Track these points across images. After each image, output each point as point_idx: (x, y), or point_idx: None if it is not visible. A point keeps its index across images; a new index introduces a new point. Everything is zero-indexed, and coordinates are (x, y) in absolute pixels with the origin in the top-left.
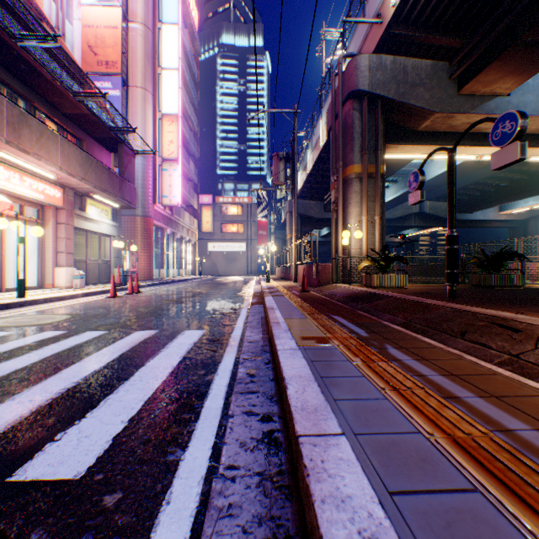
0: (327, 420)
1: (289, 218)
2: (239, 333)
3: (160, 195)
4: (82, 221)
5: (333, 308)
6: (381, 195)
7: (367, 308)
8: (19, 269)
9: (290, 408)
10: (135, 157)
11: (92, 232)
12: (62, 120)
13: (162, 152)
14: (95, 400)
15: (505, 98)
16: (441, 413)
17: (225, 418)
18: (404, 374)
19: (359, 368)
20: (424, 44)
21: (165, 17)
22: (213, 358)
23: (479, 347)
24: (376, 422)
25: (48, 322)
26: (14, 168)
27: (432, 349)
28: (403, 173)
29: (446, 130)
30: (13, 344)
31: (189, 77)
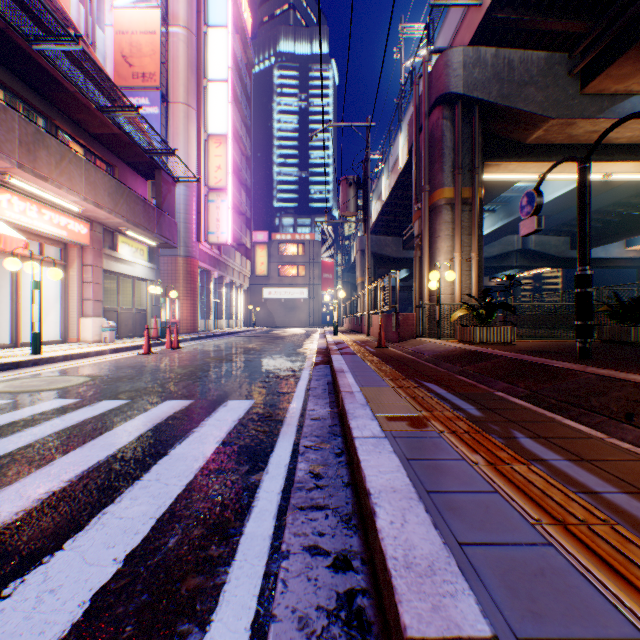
0: (456, 598)
1: (360, 258)
2: (299, 406)
3: (206, 232)
4: (112, 263)
5: (422, 371)
6: (479, 226)
7: (470, 372)
8: (34, 320)
9: (384, 560)
10: (175, 186)
11: (124, 276)
12: (89, 141)
13: (209, 179)
14: (85, 515)
15: None
16: None
17: (275, 558)
18: (563, 490)
19: (484, 475)
20: (537, 30)
21: (212, 18)
22: (262, 444)
23: None
24: (550, 607)
25: (60, 387)
26: (31, 199)
27: (588, 441)
28: (503, 201)
29: (564, 142)
30: (6, 417)
31: (241, 91)
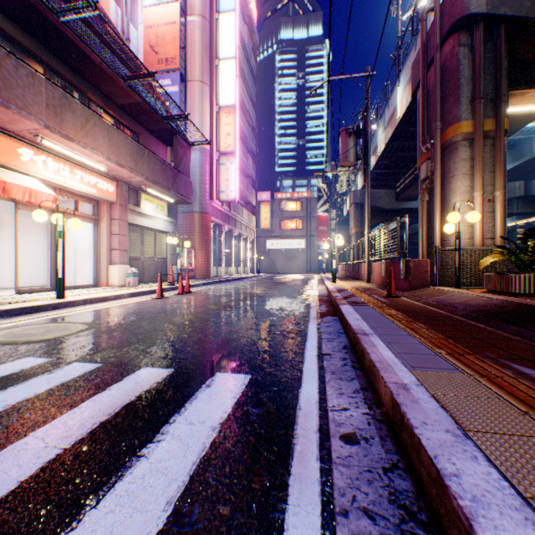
0: None
1: (353, 210)
2: (314, 394)
3: (217, 191)
4: (135, 217)
5: (483, 338)
6: None
7: None
8: (58, 267)
9: None
10: (190, 150)
11: (147, 229)
12: (117, 112)
13: (219, 145)
14: None
15: None
16: None
17: None
18: None
19: None
20: None
21: (222, 6)
22: (252, 534)
23: None
24: None
25: (49, 338)
26: (64, 160)
27: None
28: (508, 145)
29: None
30: None
31: (247, 71)
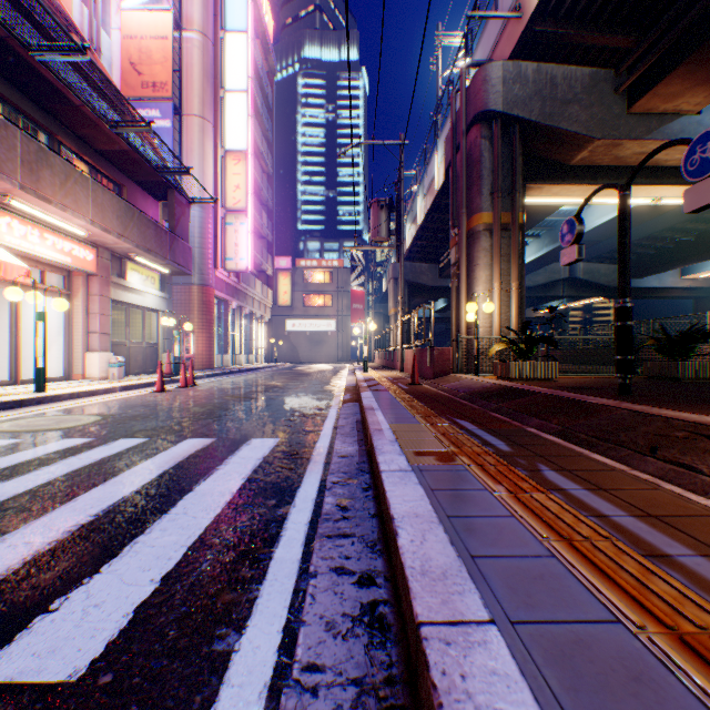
0: (463, 595)
1: (393, 287)
2: (326, 444)
3: (223, 258)
4: (120, 292)
5: (456, 409)
6: (520, 254)
7: (505, 409)
8: (37, 355)
9: (403, 569)
10: (190, 208)
11: (134, 306)
12: (95, 158)
13: (226, 200)
14: (117, 544)
15: (695, 117)
16: (648, 585)
17: (304, 577)
18: (575, 514)
19: (504, 502)
20: (581, 45)
21: (229, 23)
22: (289, 480)
23: (682, 470)
24: (543, 600)
25: (70, 426)
26: (32, 222)
27: (610, 473)
28: (548, 225)
29: (610, 164)
30: (18, 456)
31: (262, 102)
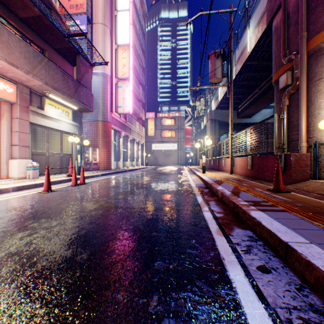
0: None
1: (209, 124)
2: None
3: (116, 107)
4: (38, 118)
5: None
6: None
7: None
8: None
9: None
10: (92, 69)
11: (52, 129)
12: (19, 24)
13: (118, 73)
14: None
15: None
16: None
17: None
18: None
19: None
20: None
21: None
22: None
23: None
24: None
25: None
26: None
27: None
28: None
29: None
30: None
31: (139, 28)
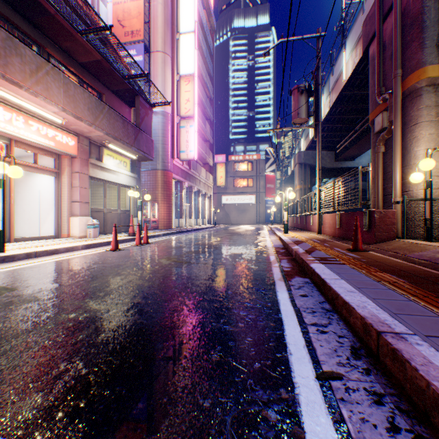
0: None
1: (298, 169)
2: None
3: (178, 151)
4: (97, 171)
5: None
6: None
7: None
8: None
9: None
10: (151, 111)
11: (110, 183)
12: (78, 70)
13: (180, 110)
14: None
15: None
16: None
17: None
18: None
19: None
20: None
21: None
22: None
23: None
24: None
25: None
26: (17, 110)
27: None
28: None
29: None
30: None
31: (205, 48)
